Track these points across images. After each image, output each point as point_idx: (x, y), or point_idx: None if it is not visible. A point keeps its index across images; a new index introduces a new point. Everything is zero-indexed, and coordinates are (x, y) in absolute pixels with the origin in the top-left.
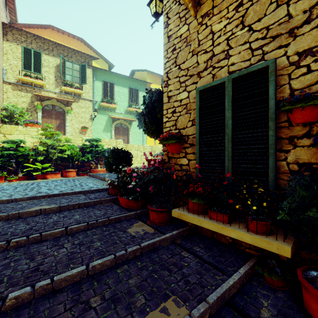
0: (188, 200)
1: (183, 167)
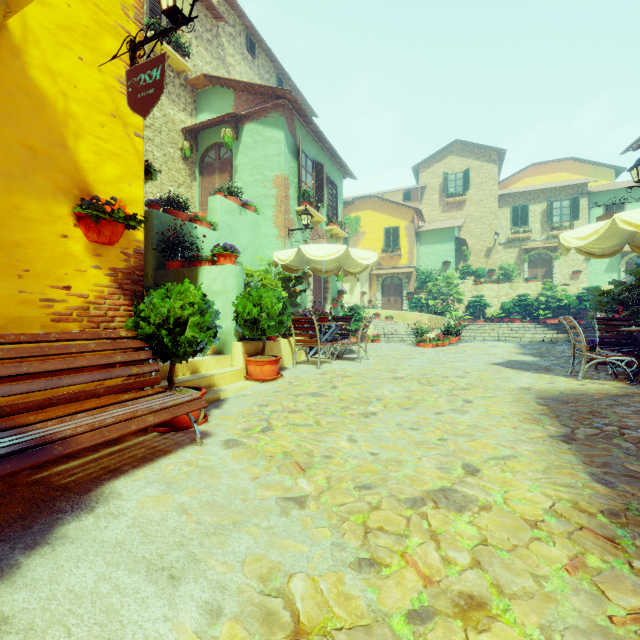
0: None
1: None
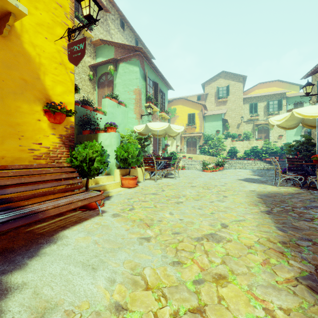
0: None
1: None
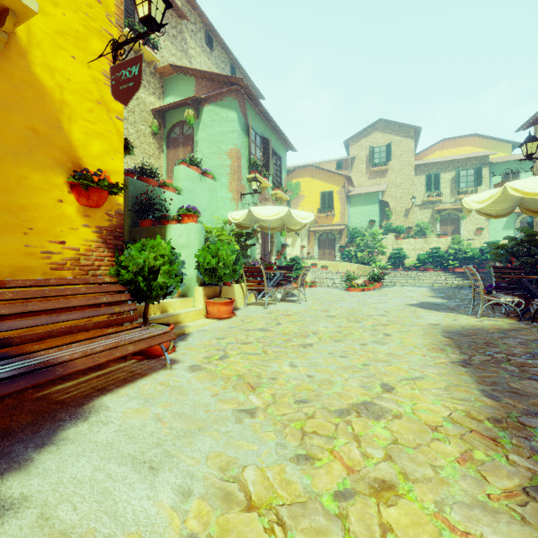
0: None
1: None
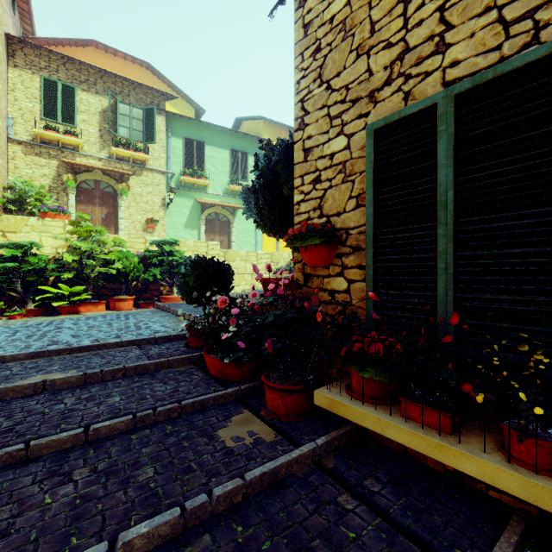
0: (351, 372)
1: (337, 295)
